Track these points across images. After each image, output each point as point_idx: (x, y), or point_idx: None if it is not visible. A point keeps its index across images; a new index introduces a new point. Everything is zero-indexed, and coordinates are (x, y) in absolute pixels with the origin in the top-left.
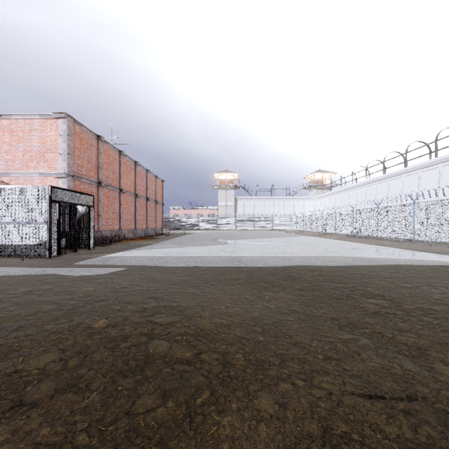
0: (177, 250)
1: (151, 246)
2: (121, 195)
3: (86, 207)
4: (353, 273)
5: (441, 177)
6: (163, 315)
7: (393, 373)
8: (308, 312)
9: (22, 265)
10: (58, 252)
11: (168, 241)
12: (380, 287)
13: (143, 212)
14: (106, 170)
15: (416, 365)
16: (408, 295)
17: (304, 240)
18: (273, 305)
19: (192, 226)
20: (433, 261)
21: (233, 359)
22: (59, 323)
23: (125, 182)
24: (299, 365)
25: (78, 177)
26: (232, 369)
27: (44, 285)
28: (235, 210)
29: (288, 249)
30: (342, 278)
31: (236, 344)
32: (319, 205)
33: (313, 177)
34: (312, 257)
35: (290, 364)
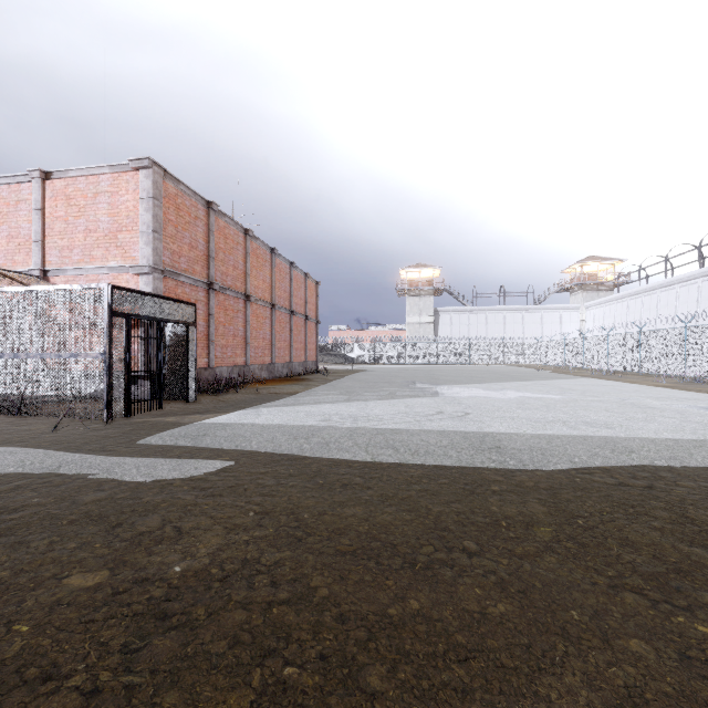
0: (345, 408)
1: (297, 398)
2: (247, 305)
3: (183, 325)
4: None
5: None
6: None
7: None
8: None
9: (43, 441)
10: (126, 411)
11: (327, 387)
12: None
13: (285, 334)
14: (222, 263)
15: None
16: None
17: (591, 387)
18: None
19: (364, 358)
20: None
21: None
22: None
23: (254, 284)
24: None
25: (173, 274)
26: None
27: None
28: (435, 331)
29: (586, 412)
30: None
31: None
32: (591, 320)
33: (579, 269)
34: (685, 444)
35: None
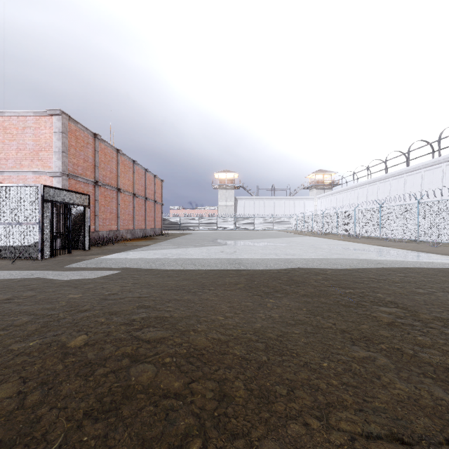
0: (175, 251)
1: (149, 247)
2: (118, 195)
3: (82, 207)
4: (360, 277)
5: (445, 177)
6: (153, 329)
7: (423, 405)
8: (315, 323)
9: (10, 268)
10: (51, 254)
11: (167, 242)
12: (391, 293)
13: (142, 212)
14: (103, 169)
15: (448, 393)
16: (423, 302)
17: (305, 240)
18: (277, 314)
19: (192, 227)
20: (443, 263)
21: (231, 389)
22: (30, 341)
23: (123, 182)
24: (310, 396)
25: (74, 176)
26: (230, 404)
27: (27, 291)
28: (235, 210)
29: (290, 250)
30: (349, 282)
31: (235, 368)
32: (320, 205)
33: (314, 176)
34: (315, 259)
35: (300, 394)
